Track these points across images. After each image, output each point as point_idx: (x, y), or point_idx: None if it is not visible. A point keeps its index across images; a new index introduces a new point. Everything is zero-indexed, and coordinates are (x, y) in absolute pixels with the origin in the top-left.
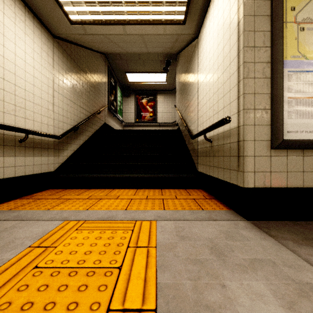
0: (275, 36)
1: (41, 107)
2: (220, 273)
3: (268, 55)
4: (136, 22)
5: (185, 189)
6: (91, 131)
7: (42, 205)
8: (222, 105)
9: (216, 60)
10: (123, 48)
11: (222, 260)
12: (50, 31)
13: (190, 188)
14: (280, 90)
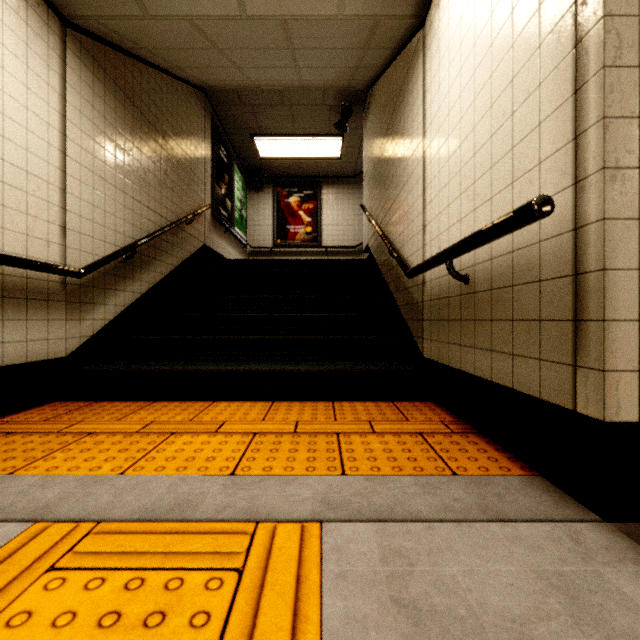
0: None
1: (28, 196)
2: None
3: None
4: None
5: (391, 402)
6: (171, 262)
7: (4, 455)
8: (509, 174)
9: (484, 56)
10: (245, 71)
11: None
12: (54, 6)
13: (405, 398)
14: None
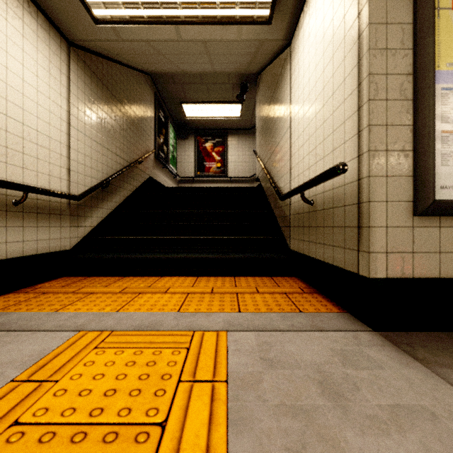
0: (421, 31)
1: (50, 152)
2: (341, 435)
3: (409, 63)
4: (196, 21)
5: (270, 277)
6: (129, 189)
7: (47, 303)
8: (331, 146)
9: (320, 76)
10: (178, 65)
11: (342, 409)
12: (64, 34)
13: (279, 275)
14: (430, 119)
